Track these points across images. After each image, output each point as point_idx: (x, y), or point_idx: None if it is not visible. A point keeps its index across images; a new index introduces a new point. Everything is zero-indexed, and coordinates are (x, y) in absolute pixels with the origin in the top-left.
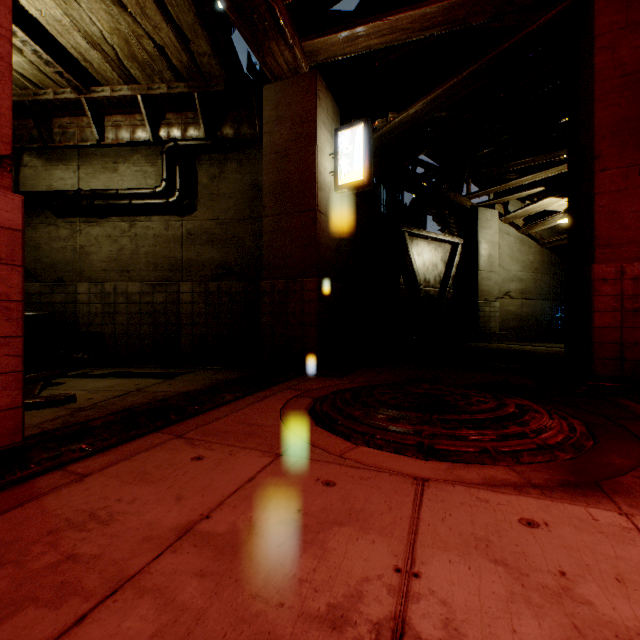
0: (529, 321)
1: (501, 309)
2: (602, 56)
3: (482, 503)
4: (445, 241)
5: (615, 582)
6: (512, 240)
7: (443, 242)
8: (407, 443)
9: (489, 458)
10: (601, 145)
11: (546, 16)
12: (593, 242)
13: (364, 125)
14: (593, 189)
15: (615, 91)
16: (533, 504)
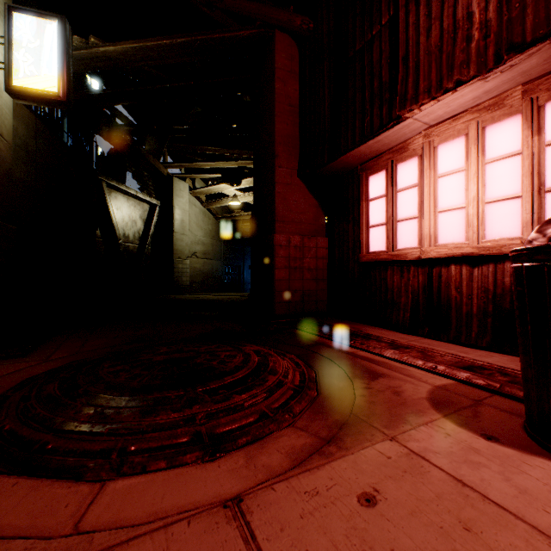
0: (209, 276)
1: (191, 266)
2: (280, 84)
3: (317, 499)
4: (145, 200)
5: (469, 534)
6: (198, 211)
7: (142, 201)
8: (180, 442)
9: (274, 423)
10: (279, 148)
11: (246, 31)
12: (275, 217)
13: (60, 24)
14: (275, 179)
15: (286, 114)
16: (347, 467)
